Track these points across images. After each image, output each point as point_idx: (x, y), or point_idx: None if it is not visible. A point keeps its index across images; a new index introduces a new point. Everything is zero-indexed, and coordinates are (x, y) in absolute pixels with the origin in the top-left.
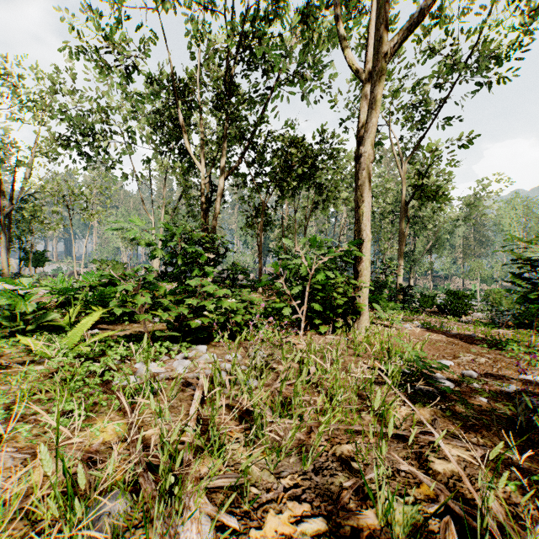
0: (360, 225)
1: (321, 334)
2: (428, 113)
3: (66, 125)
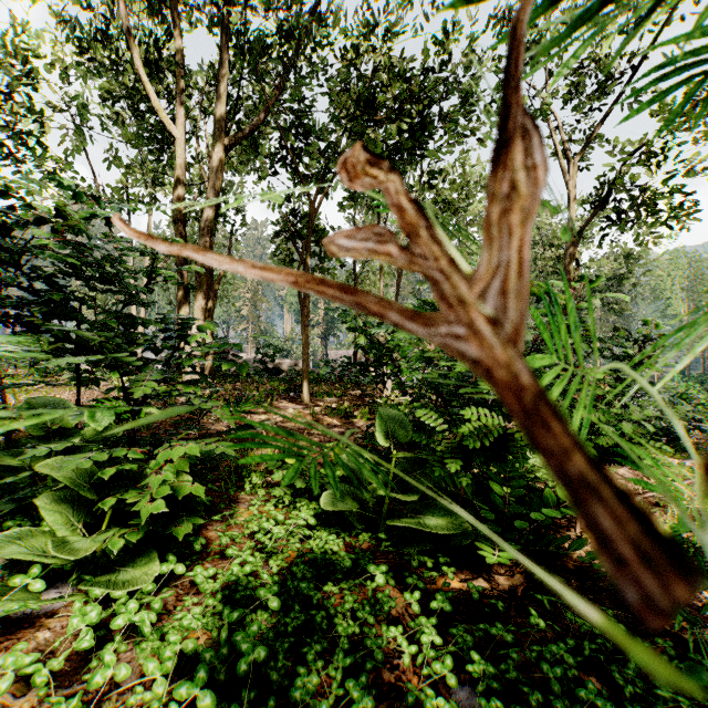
0: None
1: None
2: (608, 78)
3: None
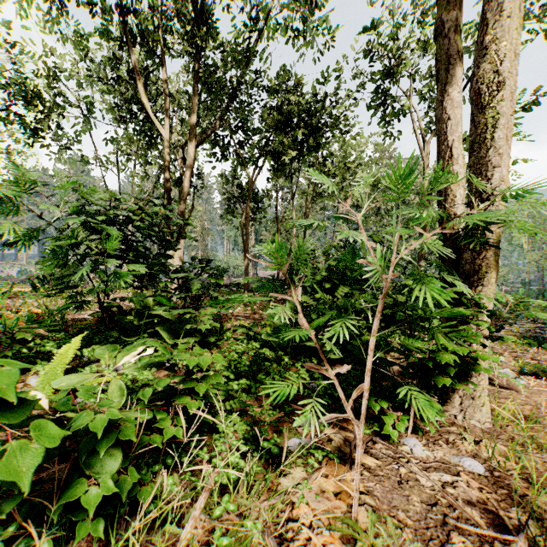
0: (481, 154)
1: (384, 436)
2: None
3: (4, 91)
